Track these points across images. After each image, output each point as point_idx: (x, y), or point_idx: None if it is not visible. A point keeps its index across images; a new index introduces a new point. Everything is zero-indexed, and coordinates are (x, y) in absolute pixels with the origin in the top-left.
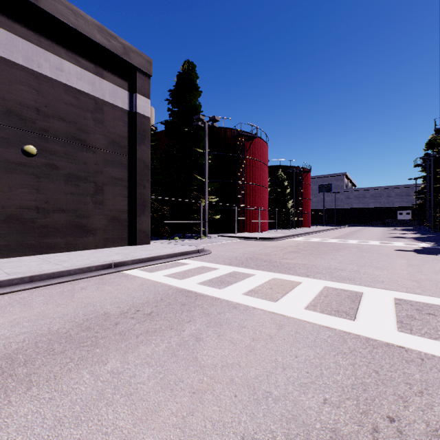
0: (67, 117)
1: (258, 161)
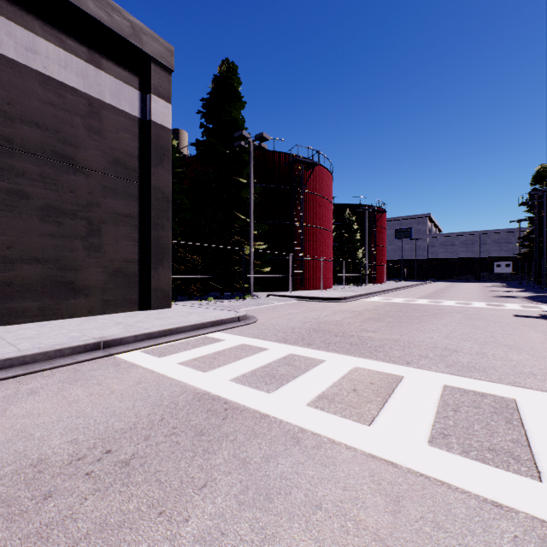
0: (44, 122)
1: (320, 197)
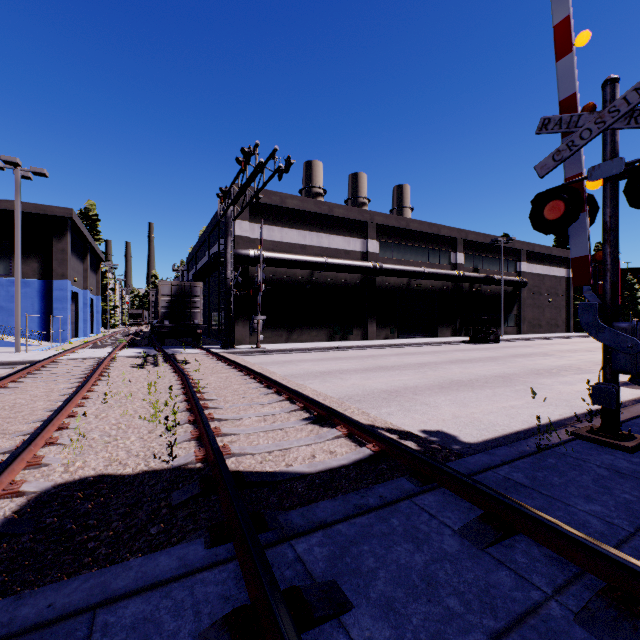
0: (554, 287)
1: None
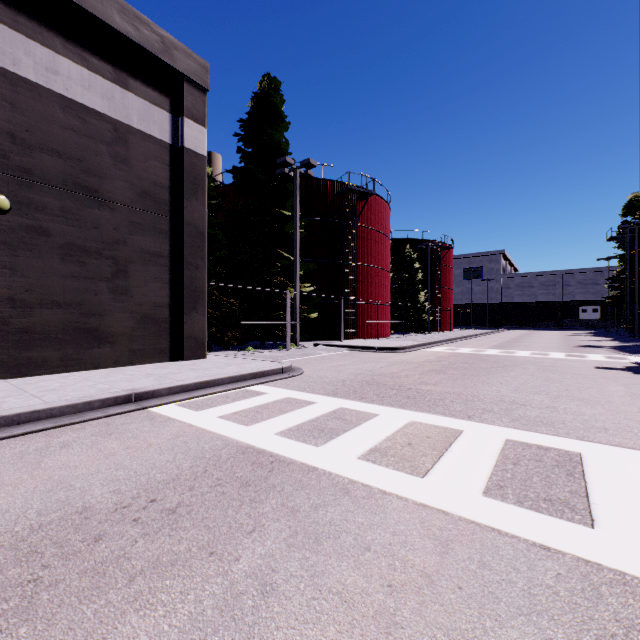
0: (66, 151)
1: (375, 232)
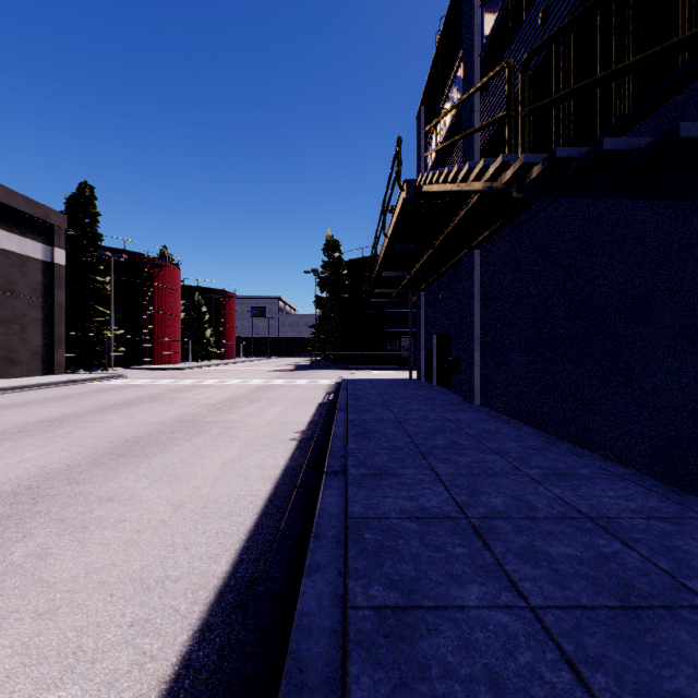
0: (2, 274)
1: (169, 289)
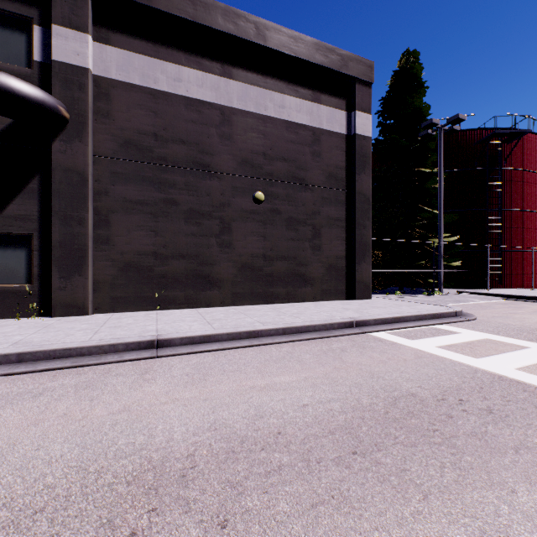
0: (288, 157)
1: (527, 172)
